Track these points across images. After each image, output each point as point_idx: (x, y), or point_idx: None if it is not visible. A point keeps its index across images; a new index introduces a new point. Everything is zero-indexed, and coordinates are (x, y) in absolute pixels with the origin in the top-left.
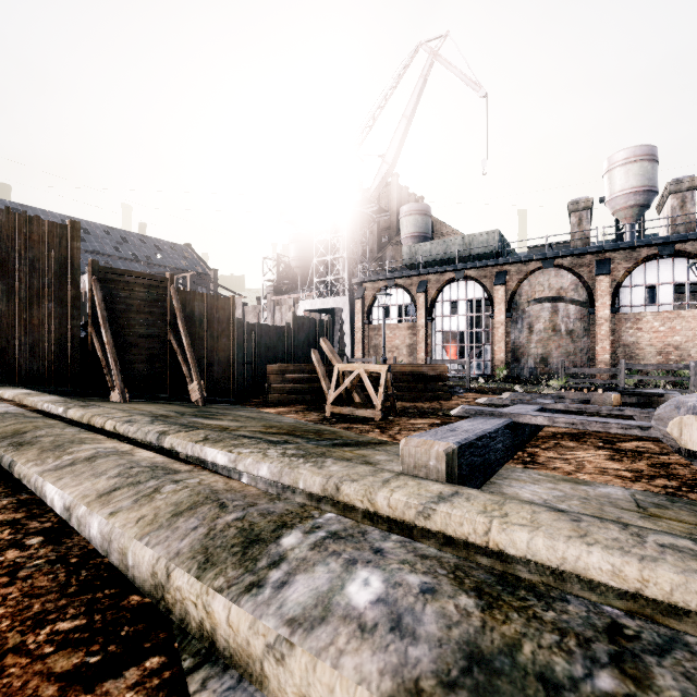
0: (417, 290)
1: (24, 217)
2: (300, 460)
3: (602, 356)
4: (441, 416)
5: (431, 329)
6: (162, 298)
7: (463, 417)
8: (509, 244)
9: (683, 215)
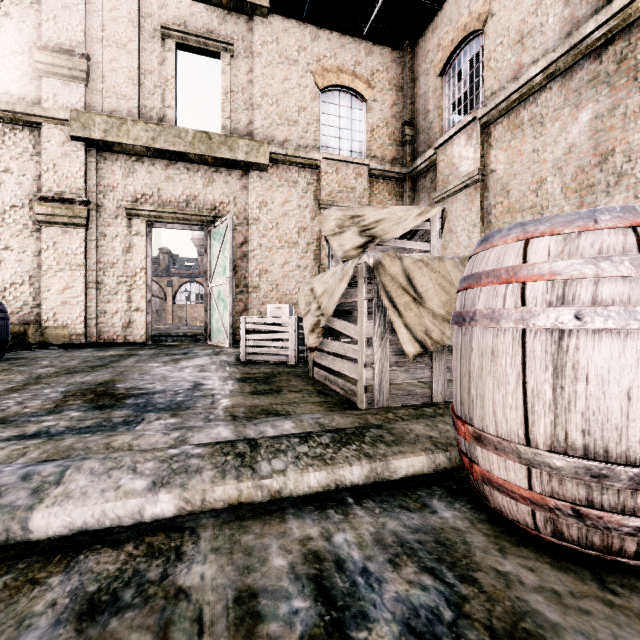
0: None
1: None
2: None
3: (169, 322)
4: None
5: None
6: None
7: None
8: None
9: (197, 267)
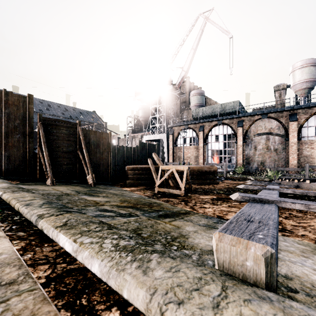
0: (199, 130)
1: (4, 92)
2: (128, 256)
3: (293, 162)
4: (216, 193)
5: (206, 148)
6: (75, 133)
7: (228, 194)
8: (243, 107)
9: None
